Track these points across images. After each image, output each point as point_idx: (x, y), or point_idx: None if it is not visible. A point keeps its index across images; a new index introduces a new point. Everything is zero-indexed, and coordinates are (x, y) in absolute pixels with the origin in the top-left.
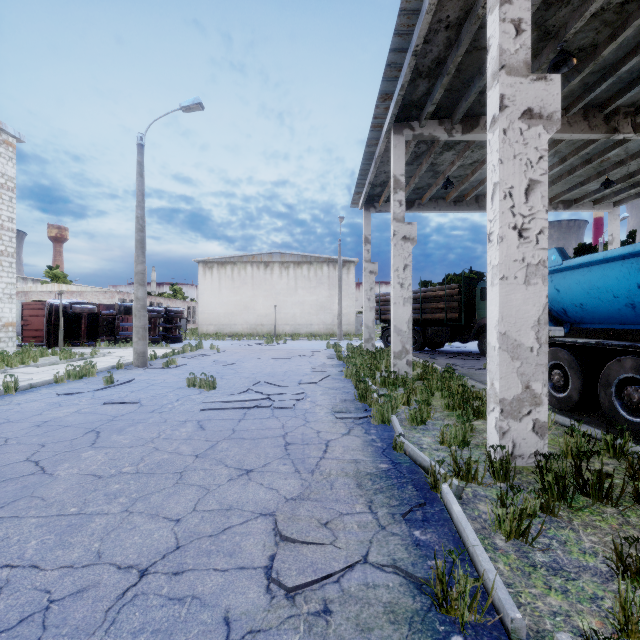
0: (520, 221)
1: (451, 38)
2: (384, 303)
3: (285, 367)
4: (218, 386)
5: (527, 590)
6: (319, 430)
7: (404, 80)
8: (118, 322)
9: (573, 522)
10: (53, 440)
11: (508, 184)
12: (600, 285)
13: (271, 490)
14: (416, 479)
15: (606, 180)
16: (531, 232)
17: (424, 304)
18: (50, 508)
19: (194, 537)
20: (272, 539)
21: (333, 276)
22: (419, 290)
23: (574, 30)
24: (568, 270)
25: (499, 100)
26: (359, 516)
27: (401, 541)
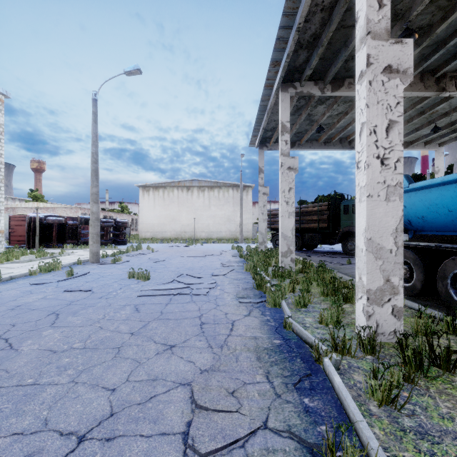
0: (382, 152)
1: (325, 18)
2: (273, 216)
3: (201, 263)
4: (151, 277)
5: (401, 454)
6: (227, 312)
7: (289, 50)
8: (80, 230)
9: (430, 390)
10: (22, 321)
11: (373, 123)
12: (438, 202)
13: (189, 363)
14: (302, 353)
15: (435, 127)
16: (390, 160)
17: (302, 217)
18: (11, 379)
19: (125, 405)
20: (189, 407)
21: (236, 197)
22: (299, 207)
23: (416, 12)
24: (413, 191)
25: (366, 58)
26: (259, 385)
27: (294, 408)
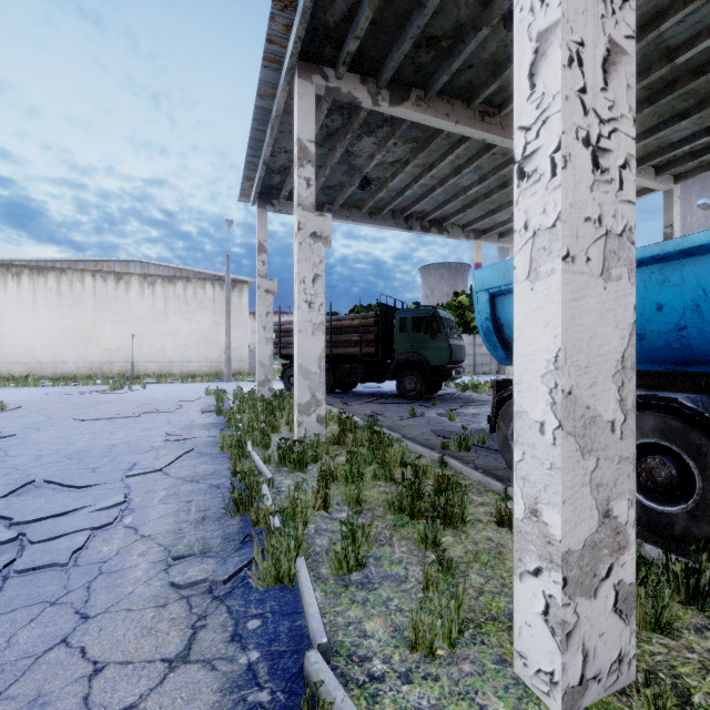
0: (595, 129)
1: None
2: (285, 334)
3: (118, 435)
4: None
5: None
6: (102, 660)
7: None
8: None
9: None
10: None
11: (576, 33)
12: None
13: None
14: None
15: None
16: (612, 160)
17: (335, 336)
18: None
19: None
20: None
21: (220, 299)
22: (329, 318)
23: None
24: None
25: None
26: None
27: None
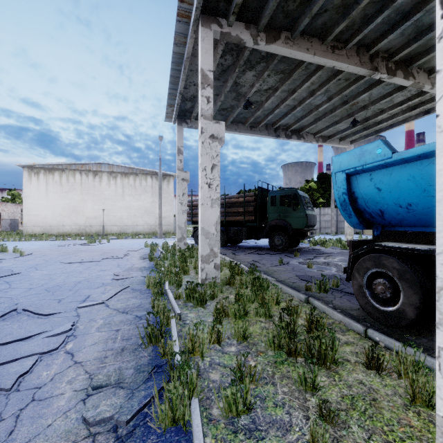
0: None
1: None
2: (195, 207)
3: (84, 274)
4: None
5: None
6: None
7: None
8: None
9: None
10: None
11: None
12: None
13: None
14: None
15: (354, 120)
16: None
17: (227, 208)
18: None
19: None
20: None
21: (156, 186)
22: (223, 197)
23: None
24: (397, 164)
25: None
26: None
27: None
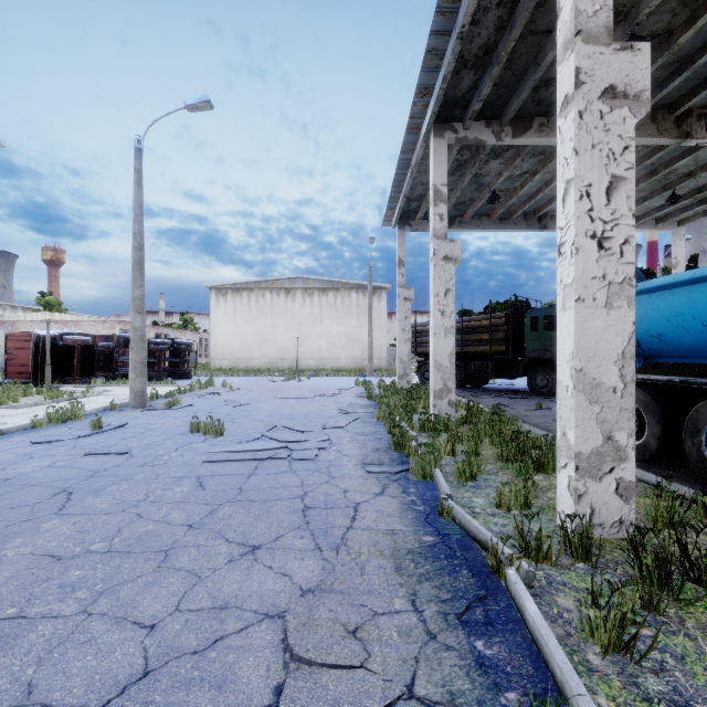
0: (600, 228)
1: (503, 18)
2: (420, 334)
3: (307, 408)
4: (227, 432)
5: None
6: (346, 489)
7: (447, 70)
8: (117, 356)
9: (686, 624)
10: (10, 505)
11: (585, 181)
12: (685, 311)
13: (282, 577)
14: (471, 558)
15: (672, 195)
16: (614, 242)
17: (466, 335)
18: None
19: (171, 655)
20: (280, 658)
21: (363, 304)
22: (460, 319)
23: (648, 10)
24: (644, 294)
25: (574, 75)
26: (399, 617)
27: (459, 660)
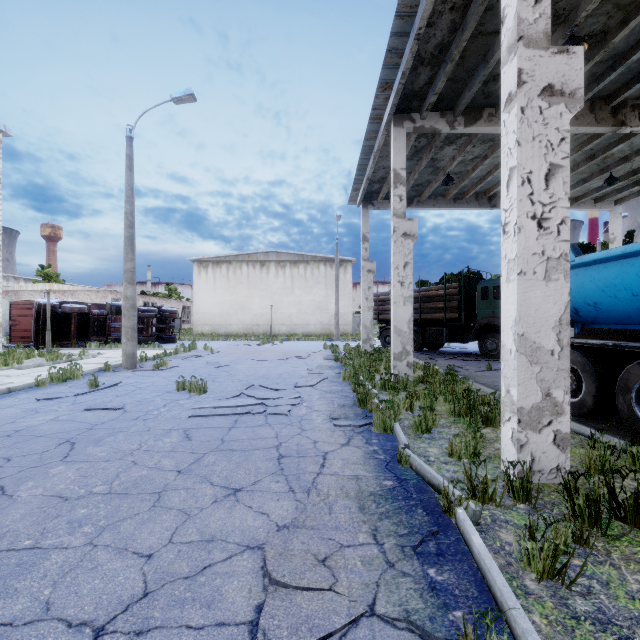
0: (540, 210)
1: (456, 21)
2: (382, 303)
3: (280, 369)
4: (209, 390)
5: None
6: (316, 440)
7: (405, 67)
8: (109, 322)
9: (612, 555)
10: (21, 453)
11: (526, 169)
12: (617, 282)
13: (261, 515)
14: (425, 500)
15: (609, 177)
16: (552, 222)
17: (423, 304)
18: (0, 541)
19: (166, 580)
20: (260, 582)
21: (330, 275)
22: (418, 289)
23: (586, 13)
24: (581, 267)
25: (516, 75)
26: (363, 549)
27: (414, 584)
